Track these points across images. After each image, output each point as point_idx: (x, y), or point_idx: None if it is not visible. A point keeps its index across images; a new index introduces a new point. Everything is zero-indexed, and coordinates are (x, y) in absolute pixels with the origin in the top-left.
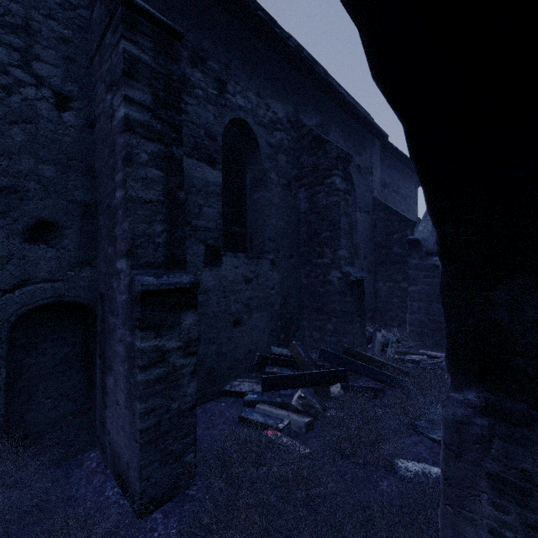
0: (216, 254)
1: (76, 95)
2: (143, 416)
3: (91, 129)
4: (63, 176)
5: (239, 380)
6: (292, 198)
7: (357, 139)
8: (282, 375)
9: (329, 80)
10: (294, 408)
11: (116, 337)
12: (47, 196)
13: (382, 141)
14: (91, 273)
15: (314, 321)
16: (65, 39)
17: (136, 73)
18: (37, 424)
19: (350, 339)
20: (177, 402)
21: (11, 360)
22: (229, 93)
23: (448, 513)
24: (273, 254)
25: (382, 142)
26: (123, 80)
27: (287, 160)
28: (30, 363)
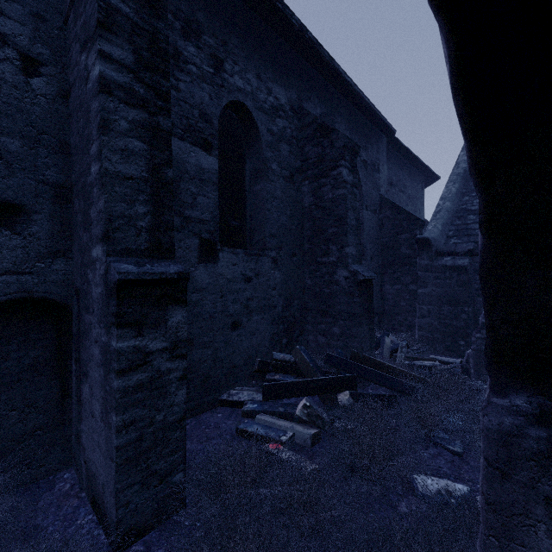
0: (212, 249)
1: (47, 59)
2: (120, 430)
3: (65, 99)
4: (31, 151)
5: (237, 388)
6: (295, 192)
7: (364, 133)
8: (285, 382)
9: (335, 66)
10: (298, 418)
11: (91, 338)
12: (11, 174)
13: (388, 137)
14: (65, 266)
15: (319, 324)
16: None
17: (114, 26)
18: None
19: (359, 343)
20: (163, 413)
21: None
22: (227, 73)
23: (492, 546)
24: (275, 251)
25: (388, 138)
26: (98, 31)
27: (290, 151)
28: None
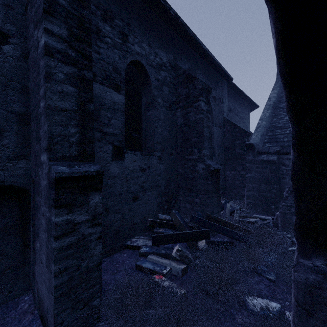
0: (120, 152)
1: (13, 33)
2: (57, 275)
3: (26, 59)
4: (3, 92)
5: (136, 237)
6: (172, 116)
7: (214, 79)
8: (166, 234)
9: (197, 39)
10: (174, 257)
11: (40, 212)
12: None
13: (228, 82)
14: (26, 164)
15: (187, 197)
16: None
17: (54, 12)
18: None
19: (211, 208)
20: (86, 261)
21: None
22: (130, 43)
23: None
24: (160, 152)
25: (228, 83)
26: (44, 16)
27: (169, 91)
28: None
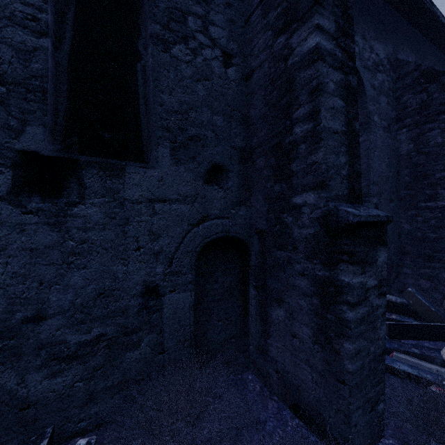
0: None
1: (235, 52)
2: (352, 357)
3: (245, 82)
4: (227, 125)
5: None
6: (391, 141)
7: None
8: (413, 324)
9: (434, 10)
10: (441, 363)
11: (291, 271)
12: (218, 143)
13: None
14: (245, 212)
15: (422, 268)
16: (229, 4)
17: (323, 1)
18: (212, 342)
19: None
20: (373, 345)
21: (197, 284)
22: None
23: None
24: (376, 198)
25: None
26: (316, 8)
27: (387, 102)
28: (208, 289)
